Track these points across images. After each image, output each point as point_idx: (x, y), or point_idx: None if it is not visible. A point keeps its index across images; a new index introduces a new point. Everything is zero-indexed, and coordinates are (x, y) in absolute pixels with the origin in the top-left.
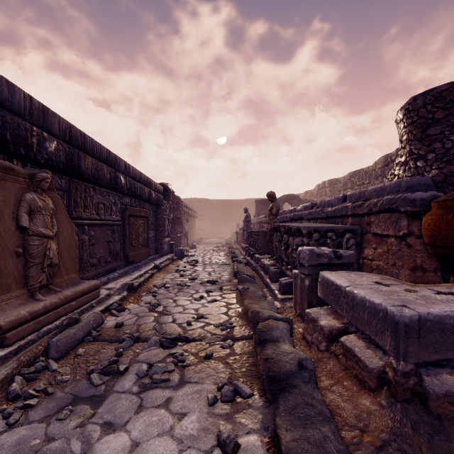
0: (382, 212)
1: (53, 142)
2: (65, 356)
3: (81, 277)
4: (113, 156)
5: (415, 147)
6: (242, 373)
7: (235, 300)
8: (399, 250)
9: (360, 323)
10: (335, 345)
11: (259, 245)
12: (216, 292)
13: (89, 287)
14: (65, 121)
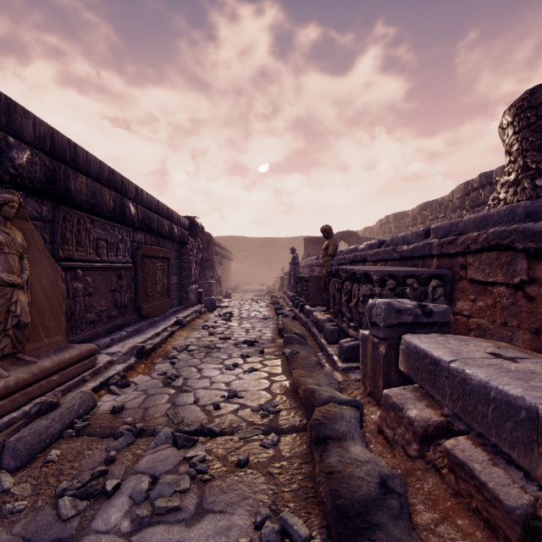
0: (486, 250)
1: (24, 151)
2: (29, 463)
3: (71, 338)
4: (119, 177)
5: (532, 159)
6: (292, 493)
7: (280, 369)
8: (513, 303)
9: (477, 422)
10: (434, 450)
11: (311, 294)
12: (255, 357)
13: (79, 354)
14: (44, 124)
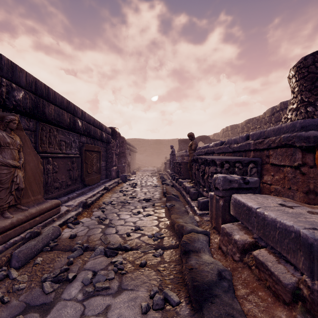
0: (279, 147)
1: (21, 92)
2: (25, 264)
3: (46, 197)
4: (72, 105)
5: (305, 96)
6: (170, 280)
7: (164, 214)
8: (294, 177)
9: (270, 240)
10: (248, 257)
11: (182, 172)
12: (150, 208)
13: (51, 205)
14: (31, 76)
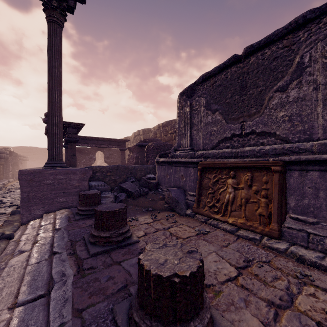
0: None
1: None
2: None
3: None
4: None
5: None
6: None
7: None
8: None
9: None
10: None
11: None
12: None
13: None
14: None
